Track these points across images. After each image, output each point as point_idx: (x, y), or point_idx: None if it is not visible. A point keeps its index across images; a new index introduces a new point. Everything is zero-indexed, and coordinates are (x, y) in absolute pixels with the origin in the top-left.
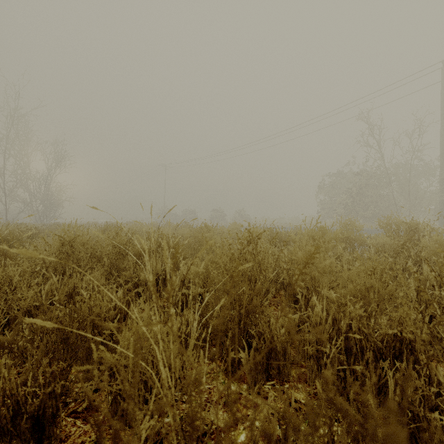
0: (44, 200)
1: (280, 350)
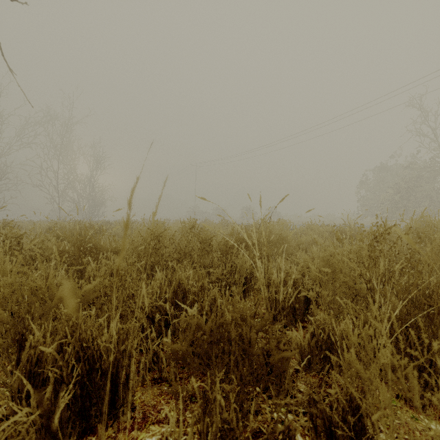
0: (90, 199)
1: None
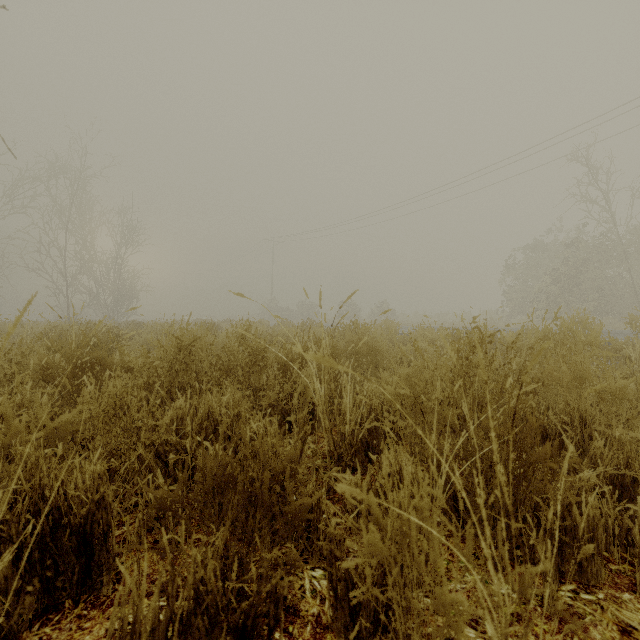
0: (114, 290)
1: (584, 533)
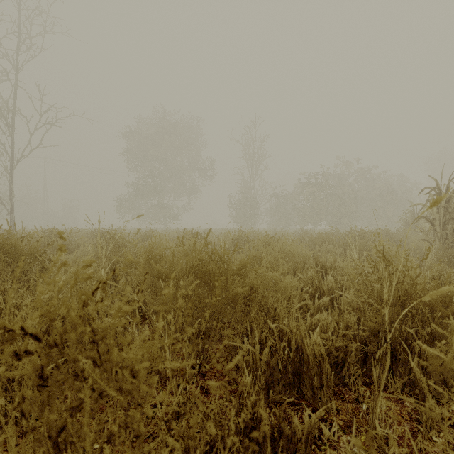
0: None
1: None
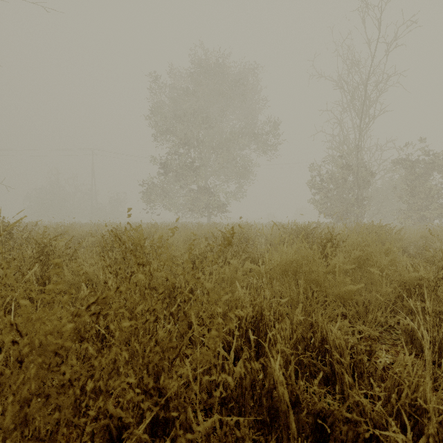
0: None
1: None
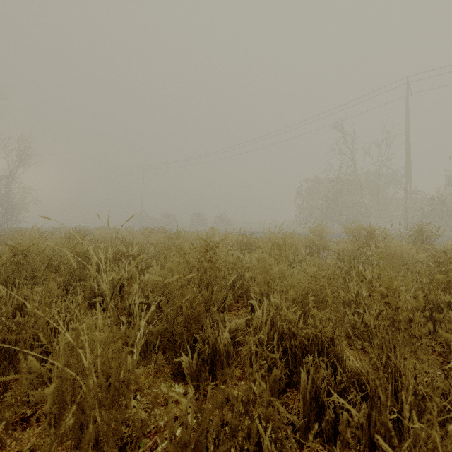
0: (5, 202)
1: (223, 352)
